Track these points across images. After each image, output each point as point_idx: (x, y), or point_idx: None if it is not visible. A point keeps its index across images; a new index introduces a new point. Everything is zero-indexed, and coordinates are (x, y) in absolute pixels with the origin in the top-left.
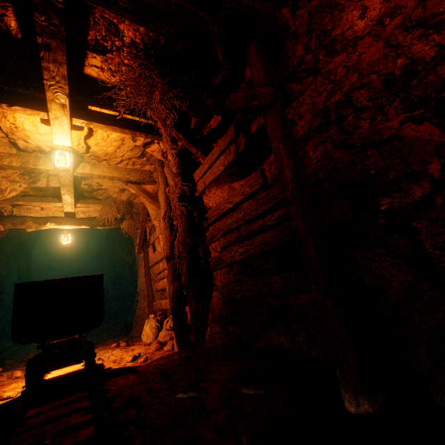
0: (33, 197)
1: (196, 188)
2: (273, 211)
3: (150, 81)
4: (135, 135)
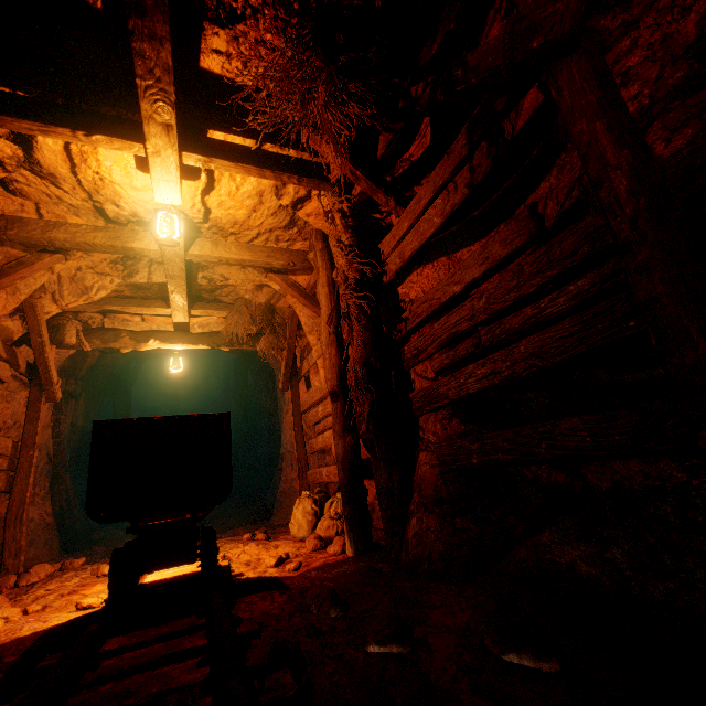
0: (130, 300)
1: (385, 268)
2: (552, 292)
3: (308, 71)
4: (281, 181)
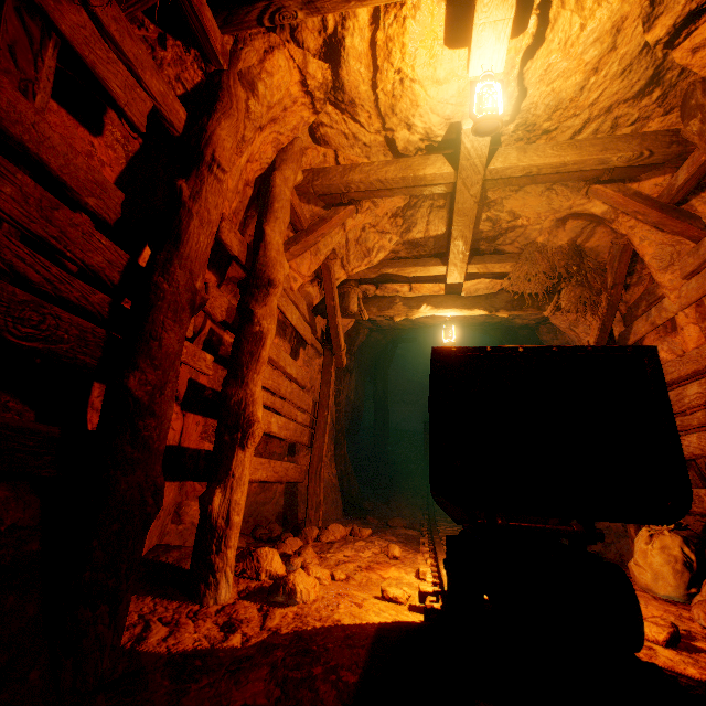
0: (405, 260)
1: None
2: None
3: None
4: None
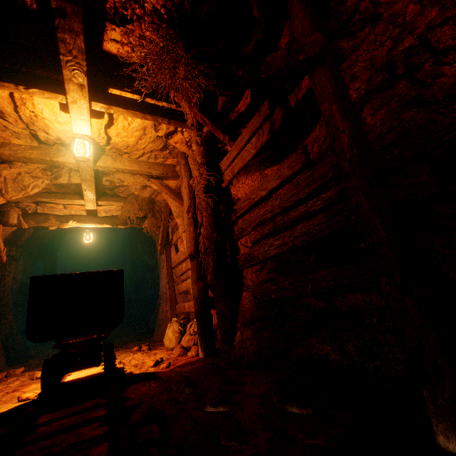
0: (56, 194)
1: (223, 178)
2: (316, 197)
3: (173, 56)
4: (157, 122)
